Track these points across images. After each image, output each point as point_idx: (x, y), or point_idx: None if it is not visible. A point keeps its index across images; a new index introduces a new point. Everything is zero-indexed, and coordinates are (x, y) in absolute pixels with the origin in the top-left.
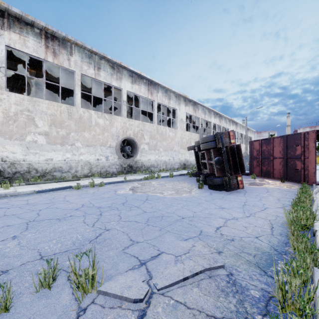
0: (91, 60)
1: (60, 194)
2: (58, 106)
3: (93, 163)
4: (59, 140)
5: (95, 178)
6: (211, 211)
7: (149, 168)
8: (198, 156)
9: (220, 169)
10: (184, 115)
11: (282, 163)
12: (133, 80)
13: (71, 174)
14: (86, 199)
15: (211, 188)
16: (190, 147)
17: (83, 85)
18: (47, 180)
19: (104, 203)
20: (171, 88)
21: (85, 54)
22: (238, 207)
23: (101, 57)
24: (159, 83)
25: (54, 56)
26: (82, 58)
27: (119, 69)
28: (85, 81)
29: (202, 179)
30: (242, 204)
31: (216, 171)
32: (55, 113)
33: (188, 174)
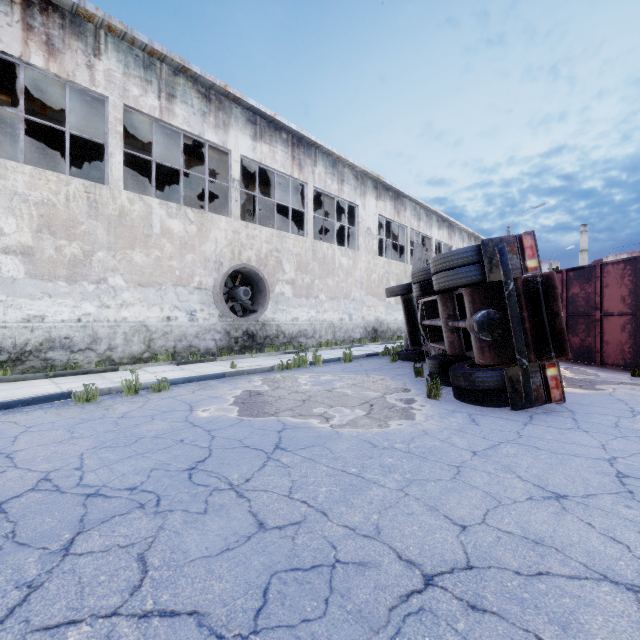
0: (152, 73)
1: (18, 420)
2: (61, 183)
3: (156, 328)
4: (62, 270)
5: (160, 365)
6: (525, 517)
7: (294, 340)
8: (411, 311)
9: (490, 344)
10: (373, 220)
11: (631, 328)
12: (256, 133)
13: (95, 355)
14: (80, 444)
15: (466, 399)
16: (392, 290)
17: (137, 143)
18: (27, 371)
19: (128, 465)
20: (346, 156)
21: (136, 57)
22: (611, 492)
23: (176, 69)
24: (317, 144)
25: (49, 54)
26: (128, 67)
27: (223, 103)
28: (146, 137)
29: (431, 369)
30: (612, 473)
31: (477, 351)
32: (51, 201)
33: (387, 354)
